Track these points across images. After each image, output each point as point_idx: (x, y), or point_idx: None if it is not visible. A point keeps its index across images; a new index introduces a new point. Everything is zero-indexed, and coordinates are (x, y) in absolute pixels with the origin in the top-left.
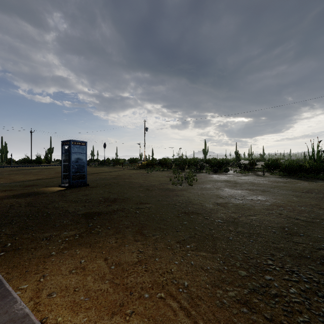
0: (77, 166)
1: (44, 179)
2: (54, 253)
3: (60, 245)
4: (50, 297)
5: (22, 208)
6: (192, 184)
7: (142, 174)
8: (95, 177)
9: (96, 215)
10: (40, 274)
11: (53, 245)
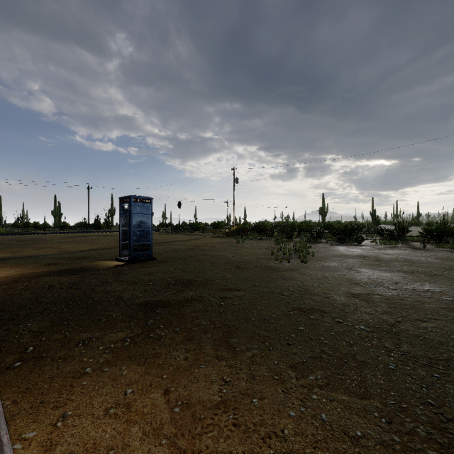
0: (140, 233)
1: (100, 249)
2: (89, 371)
3: (100, 356)
4: None
5: (63, 291)
6: (306, 260)
7: (230, 245)
8: (166, 248)
9: (160, 307)
10: (60, 411)
11: (91, 355)
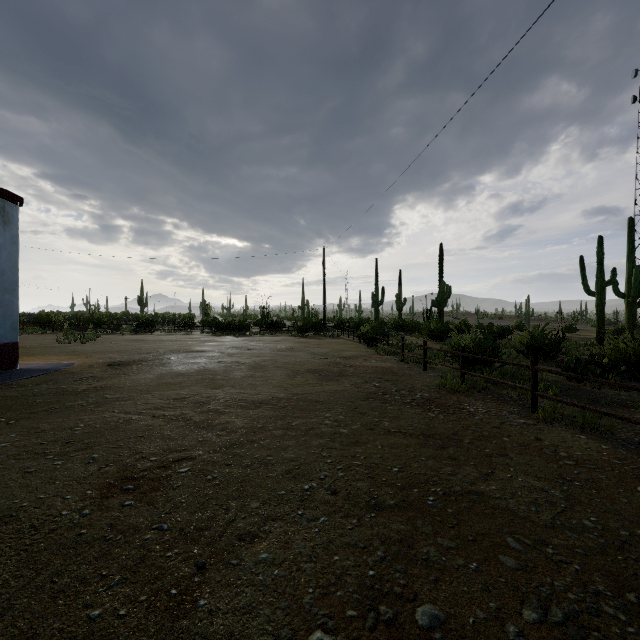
0: None
1: None
2: None
3: None
4: None
5: None
6: (85, 341)
7: None
8: None
9: None
10: None
11: None
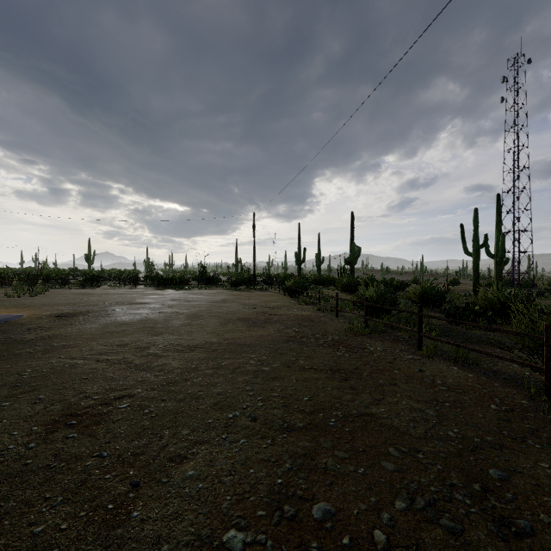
0: None
1: None
2: None
3: None
4: None
5: None
6: (34, 295)
7: None
8: None
9: None
10: None
11: None
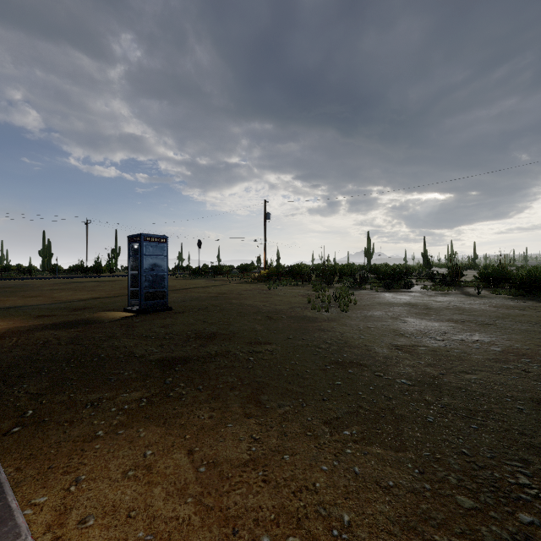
0: (153, 278)
1: (103, 298)
2: (102, 434)
3: (113, 417)
4: (83, 528)
5: (61, 347)
6: (347, 309)
7: (260, 292)
8: (184, 295)
9: (179, 364)
10: (72, 476)
11: (102, 417)
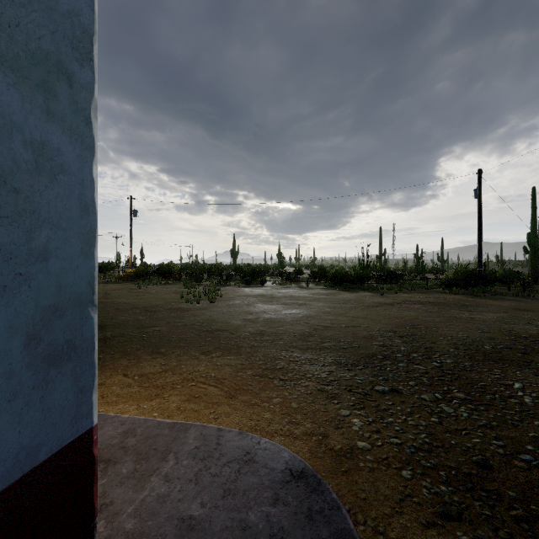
0: None
1: None
2: None
3: None
4: None
5: None
6: (215, 300)
7: (130, 291)
8: None
9: None
10: None
11: None
